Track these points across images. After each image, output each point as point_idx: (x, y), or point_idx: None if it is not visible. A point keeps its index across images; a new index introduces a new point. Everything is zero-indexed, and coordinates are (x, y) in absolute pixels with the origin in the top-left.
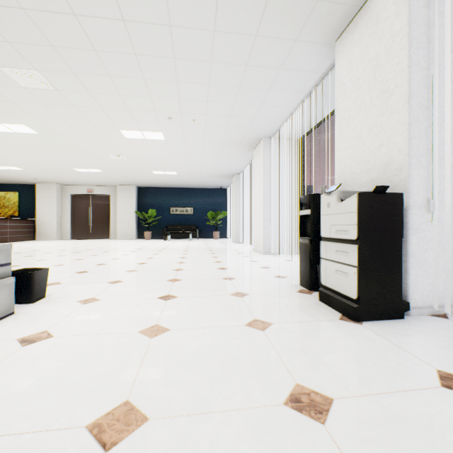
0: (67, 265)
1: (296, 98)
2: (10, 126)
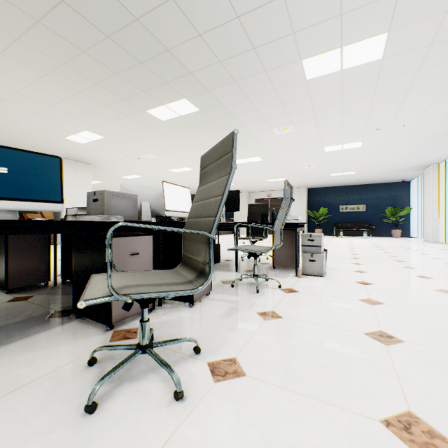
0: None
1: None
2: (249, 159)
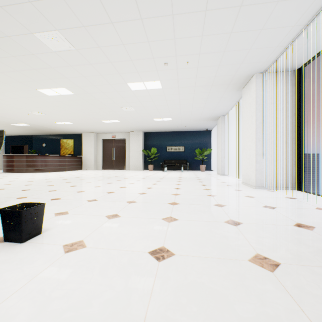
0: (86, 192)
1: (312, 8)
2: (56, 90)
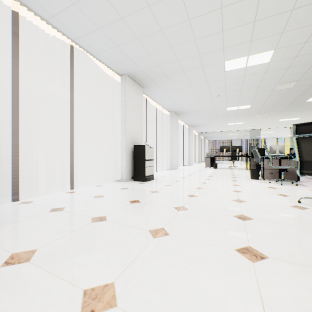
0: None
1: None
2: None
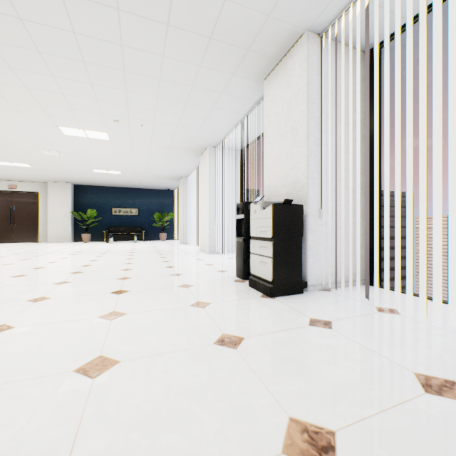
0: None
1: (236, 117)
2: None
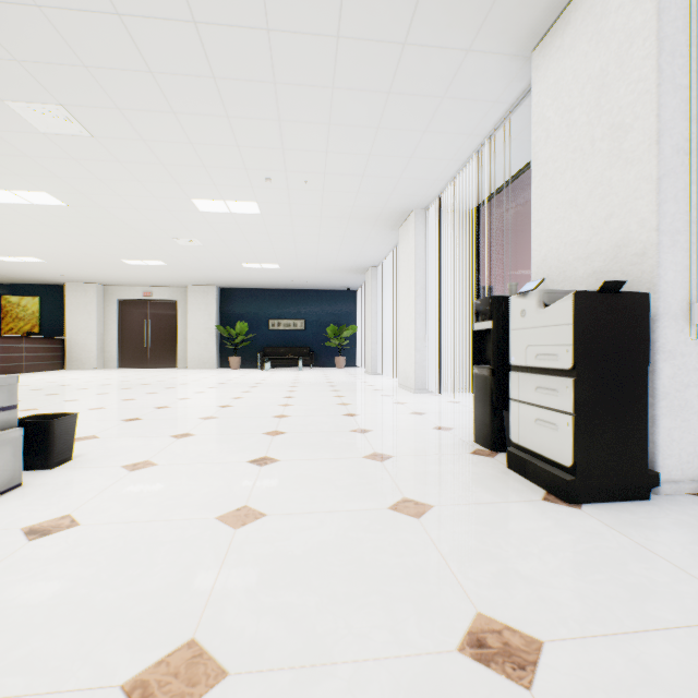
0: (110, 409)
1: (468, 145)
2: (24, 194)
